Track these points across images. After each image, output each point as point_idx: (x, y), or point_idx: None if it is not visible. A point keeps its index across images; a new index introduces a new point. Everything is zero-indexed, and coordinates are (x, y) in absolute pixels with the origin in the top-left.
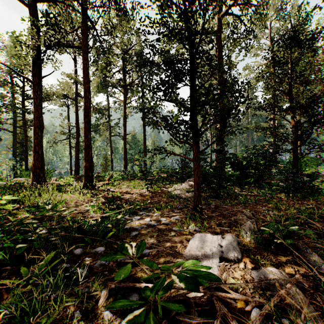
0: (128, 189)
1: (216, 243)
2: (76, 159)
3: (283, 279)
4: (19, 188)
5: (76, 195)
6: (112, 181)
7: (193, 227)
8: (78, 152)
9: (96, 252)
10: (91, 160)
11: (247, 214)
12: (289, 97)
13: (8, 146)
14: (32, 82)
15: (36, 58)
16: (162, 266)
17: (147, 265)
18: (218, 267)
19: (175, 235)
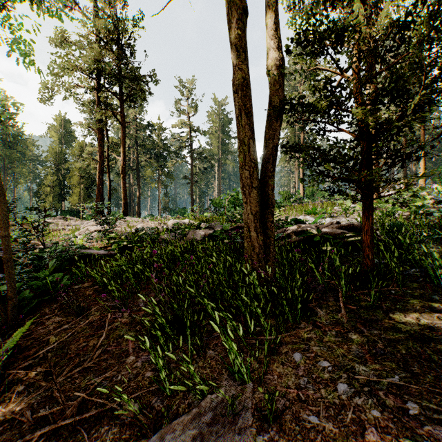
0: None
1: None
2: None
3: None
4: None
5: None
6: None
7: None
8: None
9: None
10: None
11: None
12: None
13: None
14: None
15: None
16: None
17: None
18: None
19: None
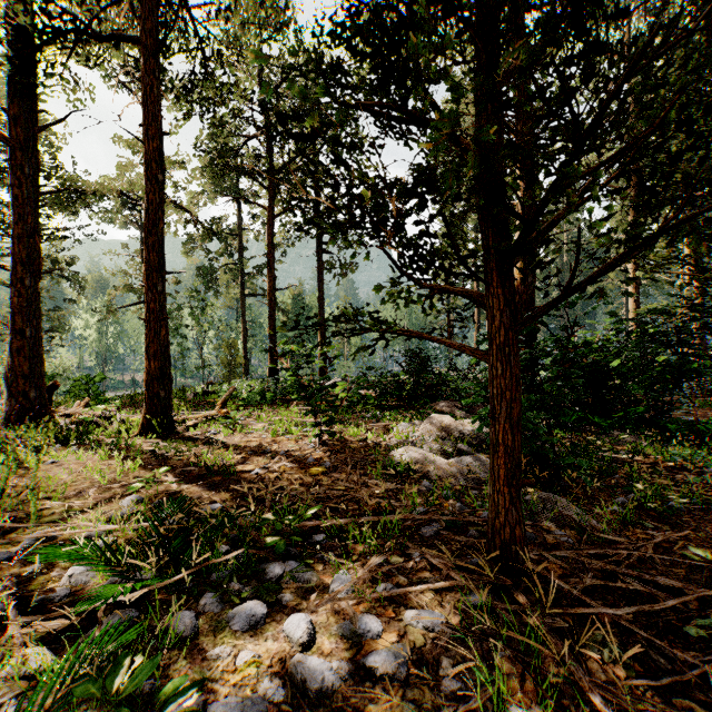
0: (265, 439)
1: None
2: None
3: None
4: None
5: (103, 459)
6: (232, 408)
7: None
8: None
9: None
10: (165, 354)
11: None
12: None
13: (7, 319)
14: (8, 141)
15: (18, 76)
16: None
17: None
18: None
19: None
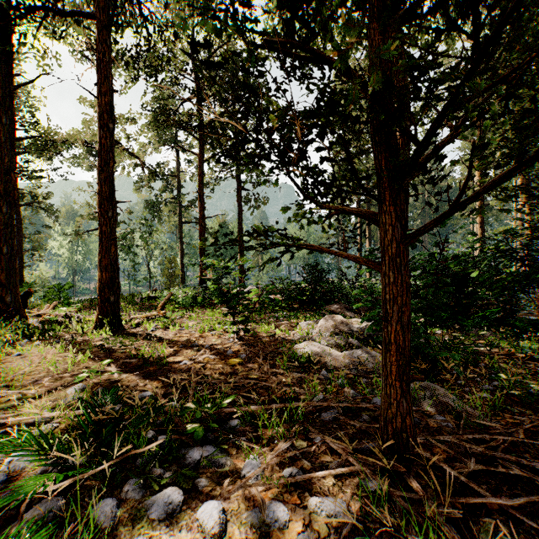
0: (194, 334)
1: None
2: None
3: None
4: None
5: (60, 352)
6: (169, 310)
7: None
8: None
9: None
10: (114, 267)
11: None
12: None
13: None
14: None
15: None
16: None
17: None
18: None
19: None
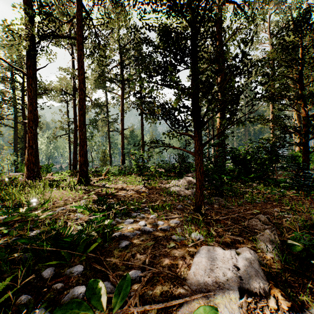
0: (124, 185)
1: (231, 263)
2: (74, 154)
3: None
4: (9, 183)
5: (68, 191)
6: (109, 176)
7: (196, 235)
8: (76, 146)
9: (72, 274)
10: (86, 155)
11: (261, 219)
12: (299, 85)
13: (10, 141)
14: (26, 75)
15: (30, 50)
16: None
17: None
18: (241, 309)
19: (175, 246)
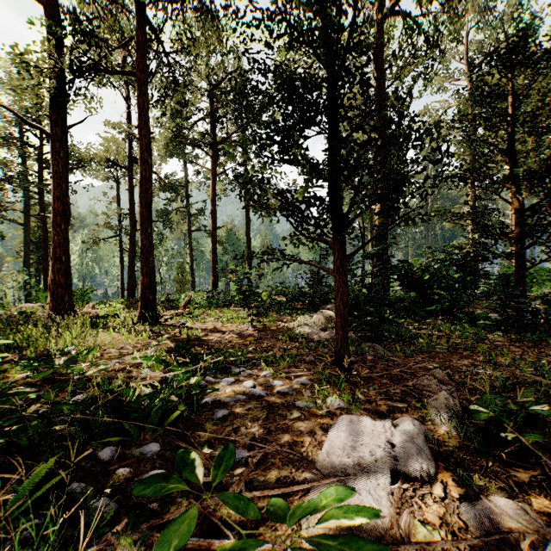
0: (218, 324)
1: (383, 439)
2: (130, 271)
3: (534, 529)
4: (24, 321)
5: (124, 334)
6: (191, 309)
7: (334, 400)
8: (133, 258)
9: (143, 456)
10: (152, 273)
11: (437, 376)
12: (509, 158)
13: (17, 248)
14: (50, 136)
15: (56, 94)
16: (271, 500)
17: (235, 509)
18: (391, 496)
19: (300, 417)
